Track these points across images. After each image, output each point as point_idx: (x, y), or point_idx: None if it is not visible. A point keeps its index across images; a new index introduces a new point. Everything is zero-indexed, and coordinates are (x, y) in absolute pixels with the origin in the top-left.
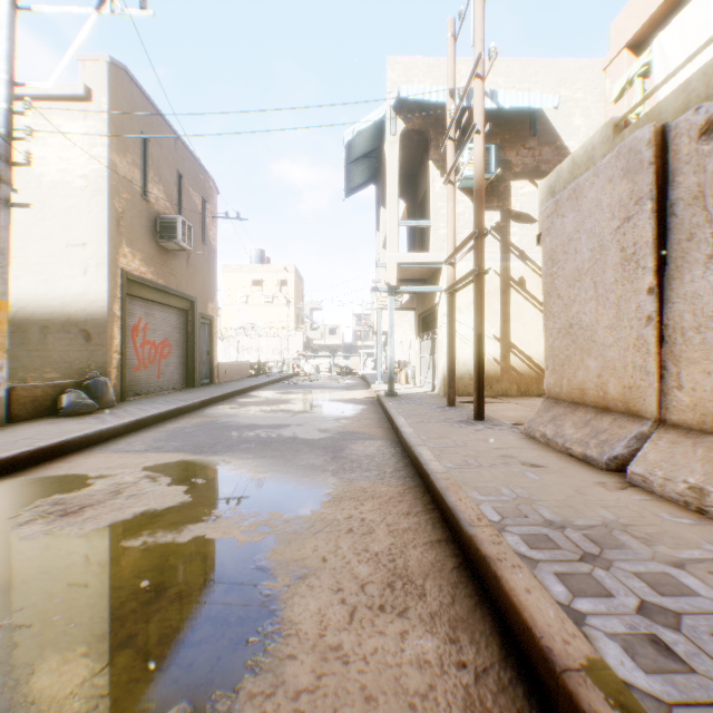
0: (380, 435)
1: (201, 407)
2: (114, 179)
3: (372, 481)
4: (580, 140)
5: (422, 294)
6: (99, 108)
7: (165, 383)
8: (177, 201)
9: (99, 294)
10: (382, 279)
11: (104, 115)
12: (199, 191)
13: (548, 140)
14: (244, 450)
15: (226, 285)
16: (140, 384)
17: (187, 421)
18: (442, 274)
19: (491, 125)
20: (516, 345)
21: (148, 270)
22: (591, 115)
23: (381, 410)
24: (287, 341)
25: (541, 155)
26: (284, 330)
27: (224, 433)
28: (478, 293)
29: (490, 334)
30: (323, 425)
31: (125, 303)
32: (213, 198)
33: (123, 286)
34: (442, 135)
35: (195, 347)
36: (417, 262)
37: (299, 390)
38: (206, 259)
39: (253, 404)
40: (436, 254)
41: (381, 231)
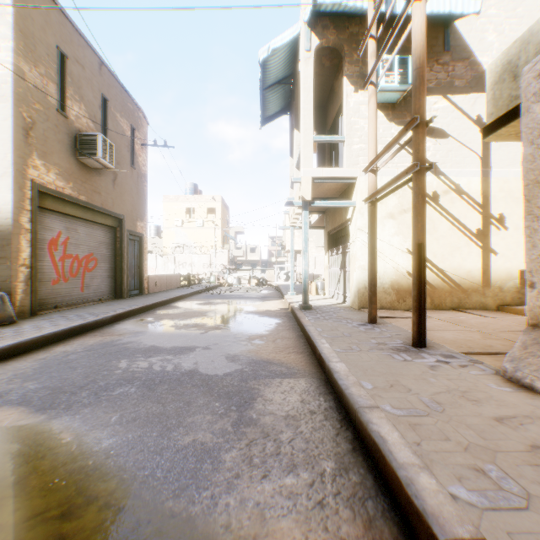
0: (301, 366)
1: (114, 321)
2: (20, 87)
3: (303, 516)
4: (493, 56)
5: (332, 212)
6: (3, 11)
7: (90, 295)
8: (102, 123)
9: (3, 205)
10: (296, 196)
11: (8, 18)
12: (128, 118)
13: (461, 56)
14: (114, 401)
15: (166, 212)
16: (60, 297)
17: (84, 342)
18: (356, 189)
19: (405, 41)
20: (429, 259)
21: (67, 185)
22: (503, 31)
23: (297, 325)
24: (215, 257)
25: (454, 71)
26: (212, 248)
27: (110, 364)
28: (418, 193)
29: (404, 248)
30: (233, 347)
31: (35, 215)
32: (142, 128)
33: (32, 198)
34: (356, 51)
35: (123, 261)
36: (331, 177)
37: (219, 300)
38: (135, 181)
39: (169, 317)
40: (350, 169)
41: (294, 152)
